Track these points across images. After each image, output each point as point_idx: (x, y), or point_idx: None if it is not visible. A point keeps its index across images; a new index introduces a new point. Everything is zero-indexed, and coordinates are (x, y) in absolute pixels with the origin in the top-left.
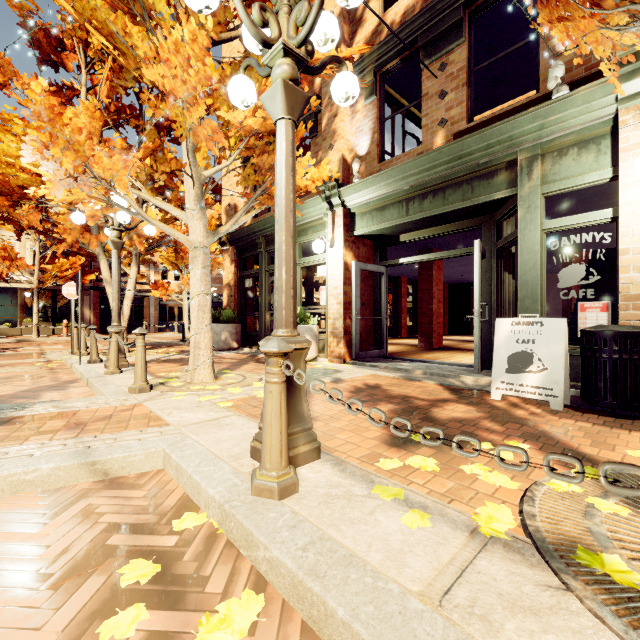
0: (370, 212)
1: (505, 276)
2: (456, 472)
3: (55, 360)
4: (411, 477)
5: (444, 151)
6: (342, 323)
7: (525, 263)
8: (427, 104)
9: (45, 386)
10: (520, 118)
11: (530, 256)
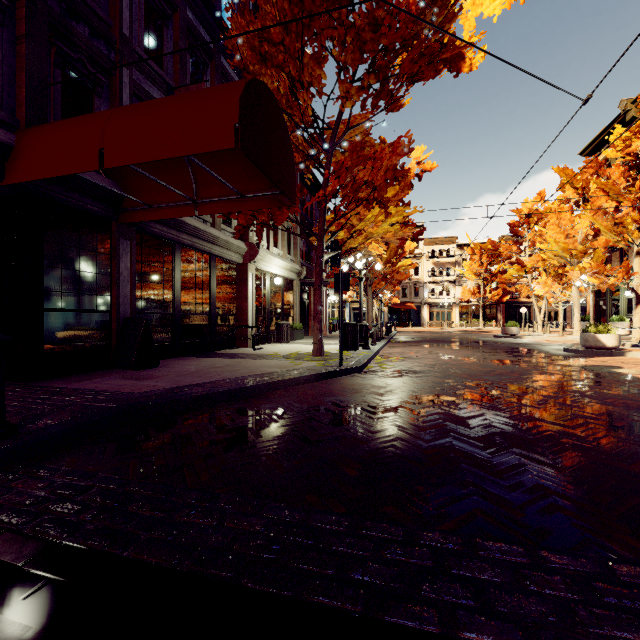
0: None
1: None
2: None
3: None
4: None
5: None
6: None
7: None
8: None
9: None
10: None
11: None
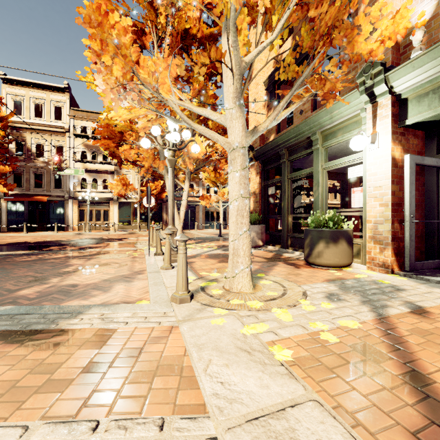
0: (435, 90)
1: None
2: None
3: (140, 249)
4: None
5: None
6: (388, 227)
7: None
8: None
9: (121, 276)
10: None
11: None
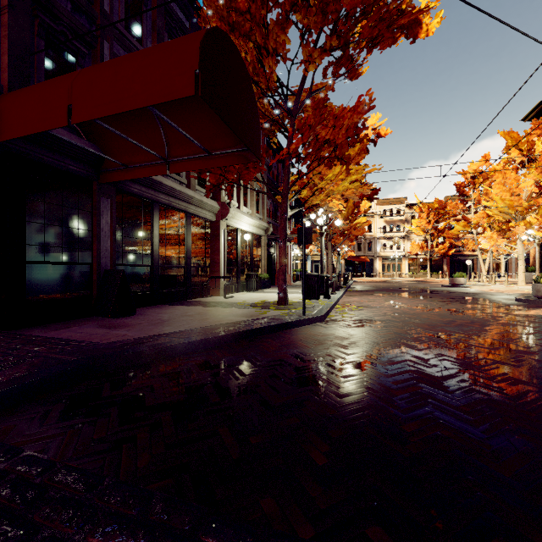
0: None
1: None
2: None
3: None
4: None
5: None
6: None
7: None
8: None
9: None
10: None
11: None
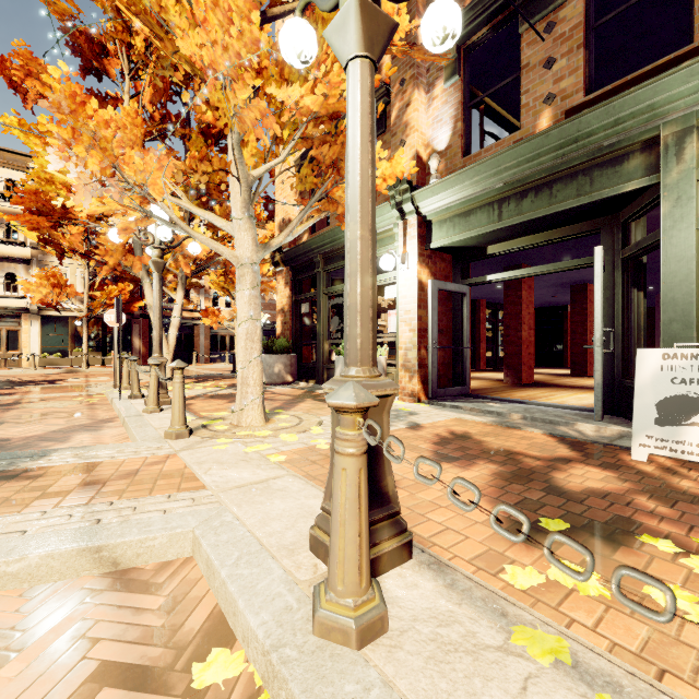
0: (451, 219)
1: (634, 294)
2: (635, 597)
3: (98, 394)
4: (564, 605)
5: (553, 134)
6: (416, 354)
7: (672, 274)
8: (527, 78)
9: (79, 425)
10: (667, 78)
11: (680, 265)
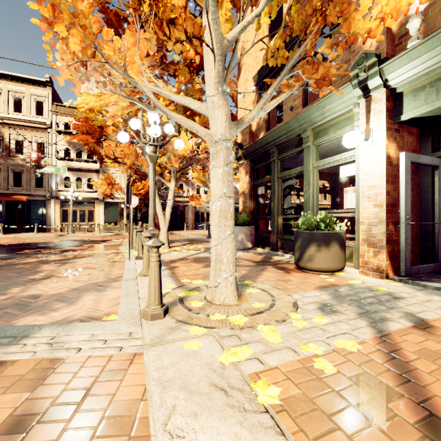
0: (432, 84)
1: None
2: None
3: (122, 252)
4: None
5: None
6: (383, 230)
7: None
8: None
9: (94, 284)
10: None
11: None
